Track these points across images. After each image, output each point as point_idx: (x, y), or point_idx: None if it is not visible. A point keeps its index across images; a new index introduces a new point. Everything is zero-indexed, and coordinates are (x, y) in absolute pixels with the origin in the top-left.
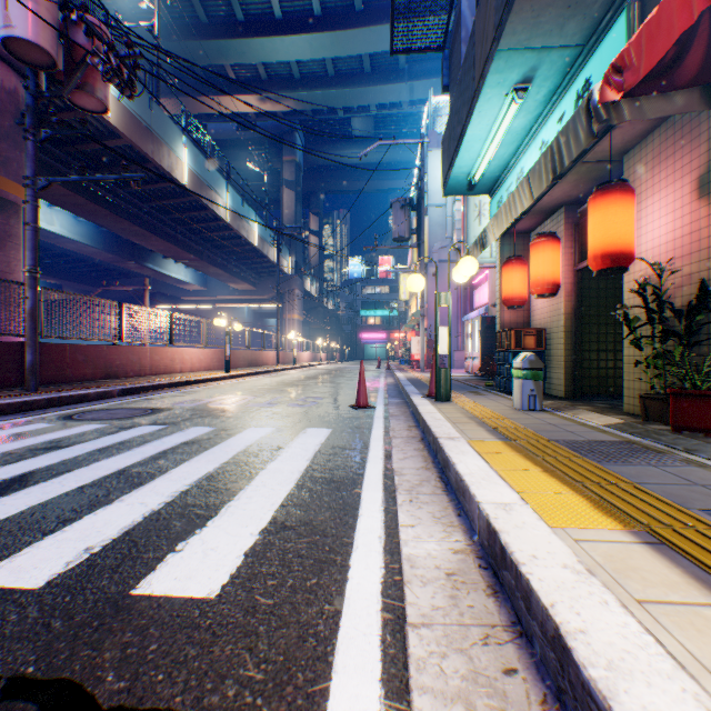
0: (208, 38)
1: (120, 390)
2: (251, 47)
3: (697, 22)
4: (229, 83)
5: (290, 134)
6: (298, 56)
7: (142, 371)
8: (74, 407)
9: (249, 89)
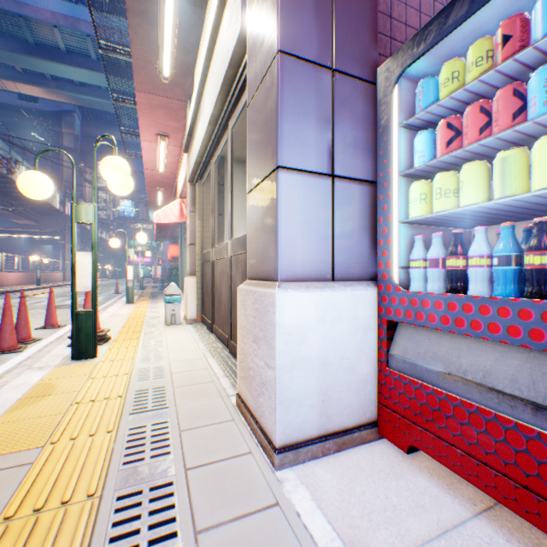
0: (2, 48)
1: (2, 292)
2: (42, 64)
3: (170, 228)
4: (17, 73)
5: (70, 114)
6: (80, 79)
7: None
8: None
9: (36, 82)
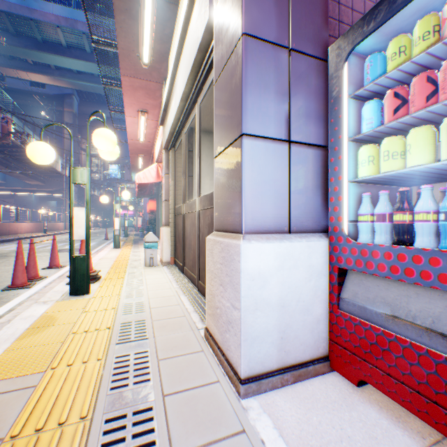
0: (18, 46)
1: (17, 238)
2: (48, 57)
3: (149, 187)
4: (28, 65)
5: (70, 96)
6: (77, 68)
7: (7, 233)
8: (11, 242)
9: (43, 72)
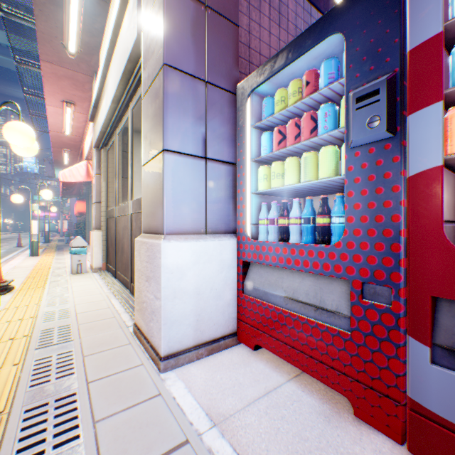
0: None
1: None
2: None
3: (77, 186)
4: None
5: None
6: None
7: None
8: None
9: None
